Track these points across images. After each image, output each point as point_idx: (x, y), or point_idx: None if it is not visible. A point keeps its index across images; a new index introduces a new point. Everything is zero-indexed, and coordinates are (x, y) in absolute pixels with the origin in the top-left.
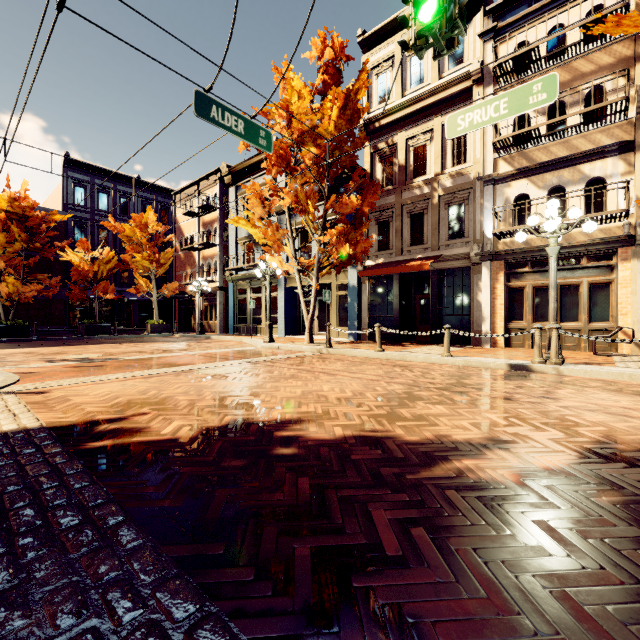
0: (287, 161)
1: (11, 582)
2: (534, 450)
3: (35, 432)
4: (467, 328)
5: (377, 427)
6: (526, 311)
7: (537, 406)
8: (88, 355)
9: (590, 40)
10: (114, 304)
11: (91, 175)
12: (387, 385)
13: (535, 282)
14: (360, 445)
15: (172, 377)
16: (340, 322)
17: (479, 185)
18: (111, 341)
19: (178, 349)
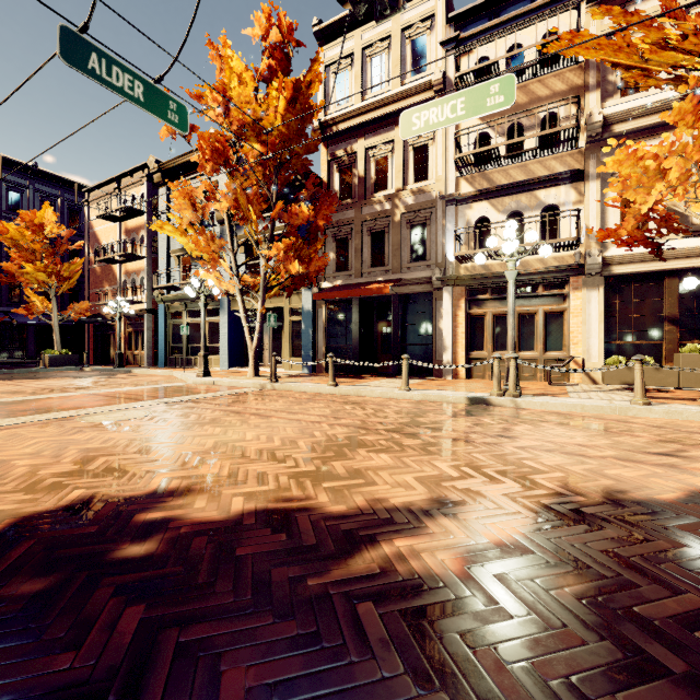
0: (225, 157)
1: None
2: (486, 514)
3: None
4: (429, 358)
5: (295, 493)
6: (487, 340)
7: (493, 448)
8: None
9: (545, 64)
10: None
11: None
12: (329, 428)
13: (495, 310)
14: (259, 527)
15: (34, 429)
16: (293, 352)
17: (441, 204)
18: None
19: (75, 387)
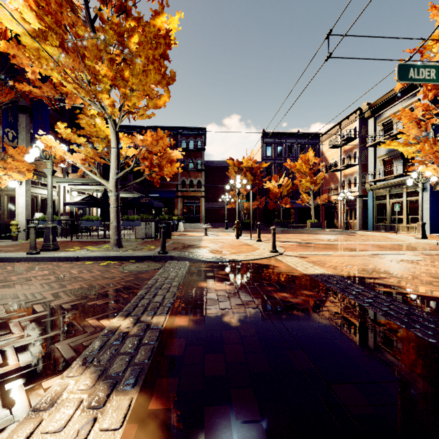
0: None
1: None
2: None
3: (335, 276)
4: None
5: None
6: None
7: None
8: (294, 239)
9: None
10: (285, 210)
11: (274, 138)
12: None
13: None
14: None
15: (369, 258)
16: None
17: None
18: (292, 232)
19: (342, 239)
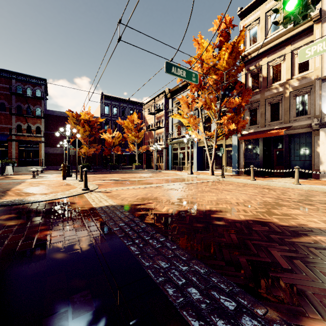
0: (200, 84)
1: (140, 251)
2: None
3: (116, 206)
4: (309, 168)
5: (262, 217)
6: None
7: None
8: (115, 178)
9: None
10: (119, 156)
11: (111, 100)
12: (262, 198)
13: None
14: (255, 224)
15: (154, 189)
16: (227, 164)
17: (318, 83)
18: (120, 172)
19: (149, 176)
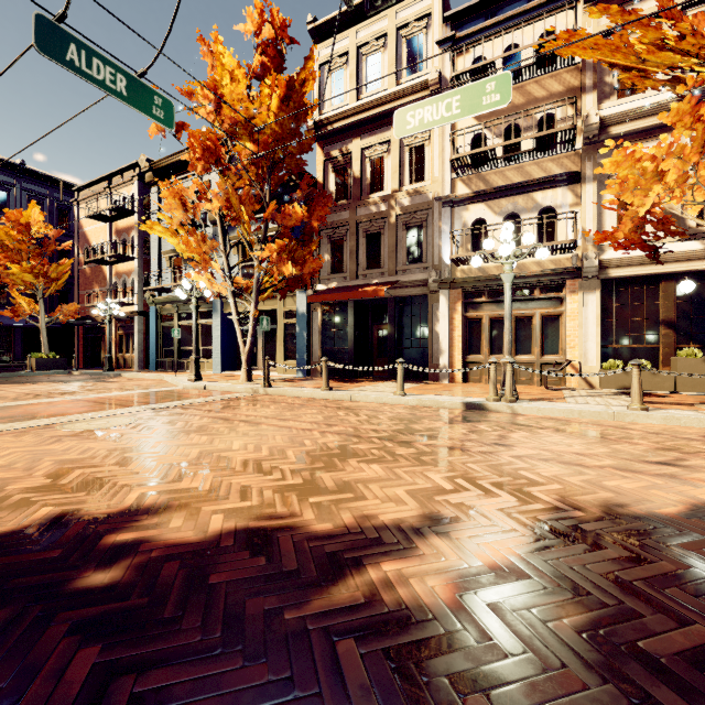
0: (217, 156)
1: None
2: (480, 532)
3: None
4: (425, 362)
5: (279, 509)
6: (483, 344)
7: (489, 458)
8: None
9: (542, 65)
10: None
11: None
12: (320, 436)
13: (492, 313)
14: (237, 549)
15: (10, 438)
16: (288, 355)
17: (437, 206)
18: None
19: (61, 392)
